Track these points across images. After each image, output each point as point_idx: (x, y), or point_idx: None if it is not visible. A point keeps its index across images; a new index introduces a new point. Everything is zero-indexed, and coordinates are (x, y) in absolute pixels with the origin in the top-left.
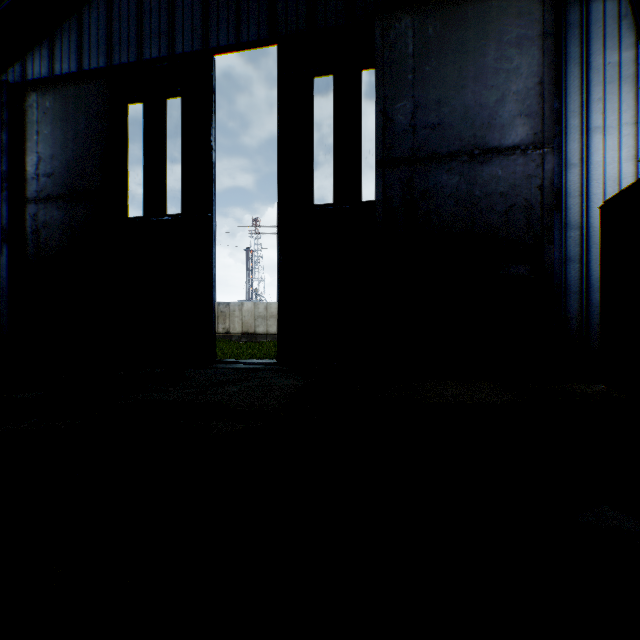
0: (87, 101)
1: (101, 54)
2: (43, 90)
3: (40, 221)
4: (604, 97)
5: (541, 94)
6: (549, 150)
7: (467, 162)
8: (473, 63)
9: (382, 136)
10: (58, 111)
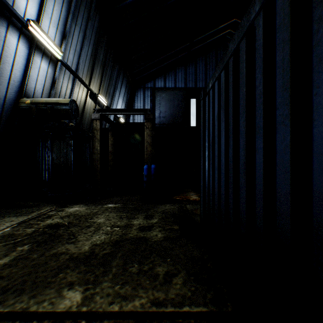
0: (177, 96)
1: (182, 83)
2: (161, 90)
3: None
4: None
5: None
6: None
7: None
8: None
9: None
10: (167, 98)
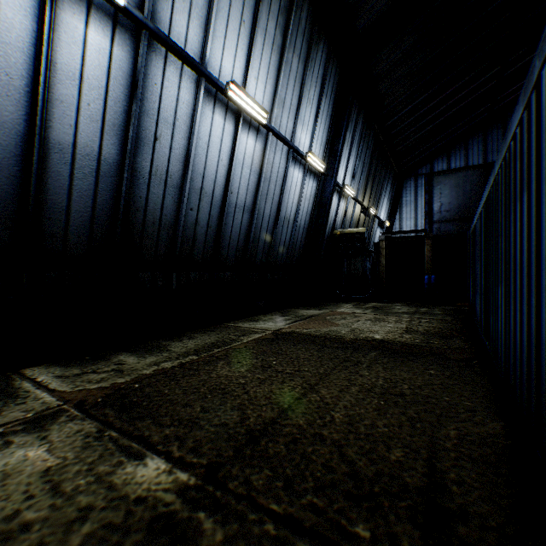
0: (470, 178)
1: (479, 157)
2: (442, 175)
3: (441, 231)
4: None
5: None
6: None
7: None
8: None
9: None
10: (452, 183)
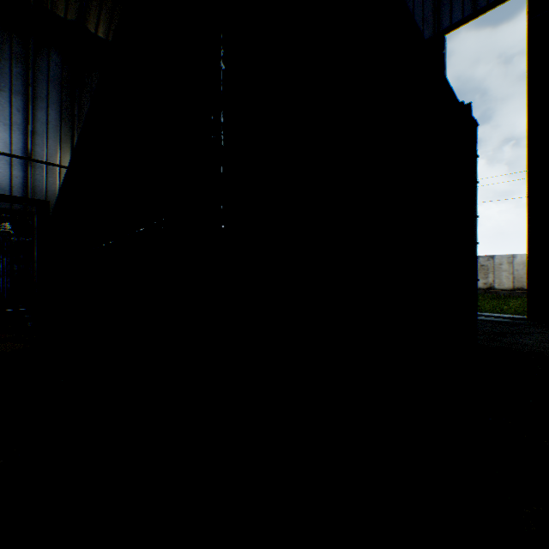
0: None
1: None
2: None
3: None
4: None
5: None
6: None
7: None
8: None
9: None
10: None
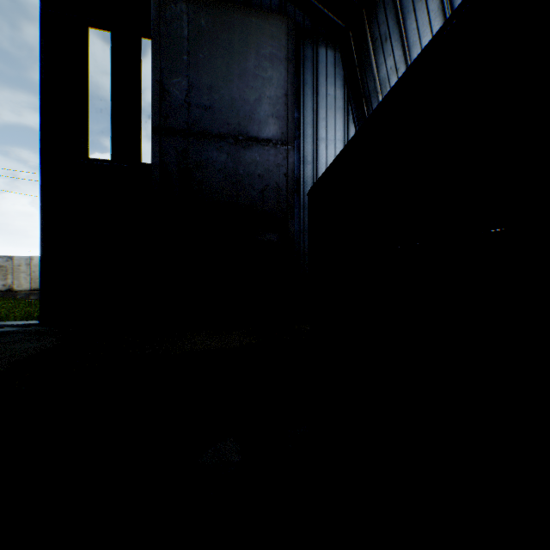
0: None
1: None
2: None
3: None
4: (327, 118)
5: (287, 104)
6: (292, 148)
7: (233, 144)
8: (238, 63)
9: (159, 104)
10: None
